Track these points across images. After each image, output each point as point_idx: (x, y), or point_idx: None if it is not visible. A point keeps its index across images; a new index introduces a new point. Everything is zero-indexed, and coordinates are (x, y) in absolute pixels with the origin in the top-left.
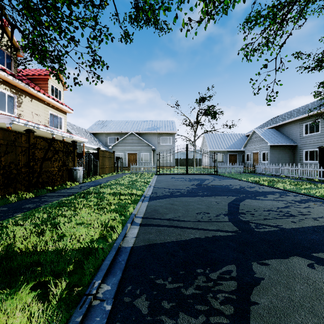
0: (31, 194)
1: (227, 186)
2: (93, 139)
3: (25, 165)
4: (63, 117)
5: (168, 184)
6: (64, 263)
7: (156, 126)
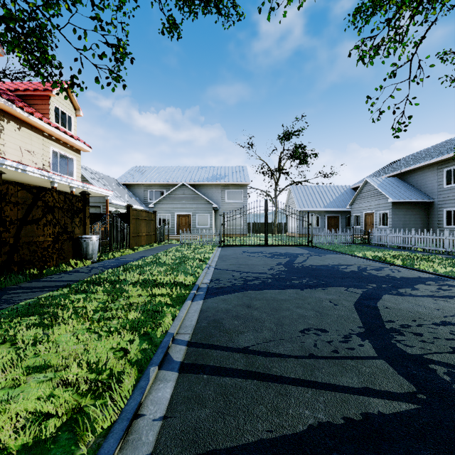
0: None
1: (337, 267)
2: (125, 194)
3: None
4: (75, 157)
5: (238, 262)
6: None
7: (219, 175)
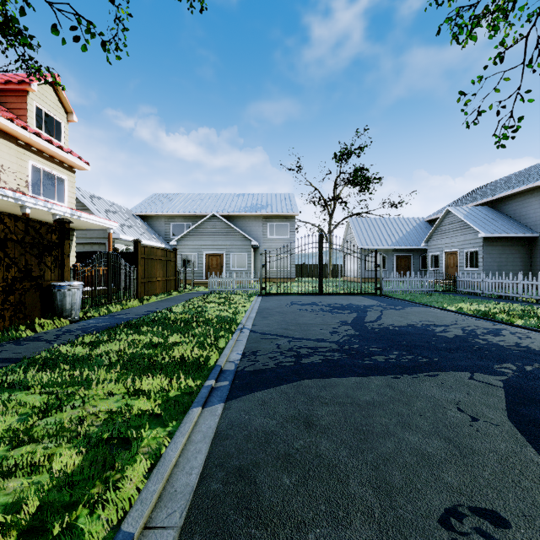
0: None
1: (430, 329)
2: (140, 228)
3: None
4: (67, 177)
5: (285, 320)
6: None
7: (259, 204)
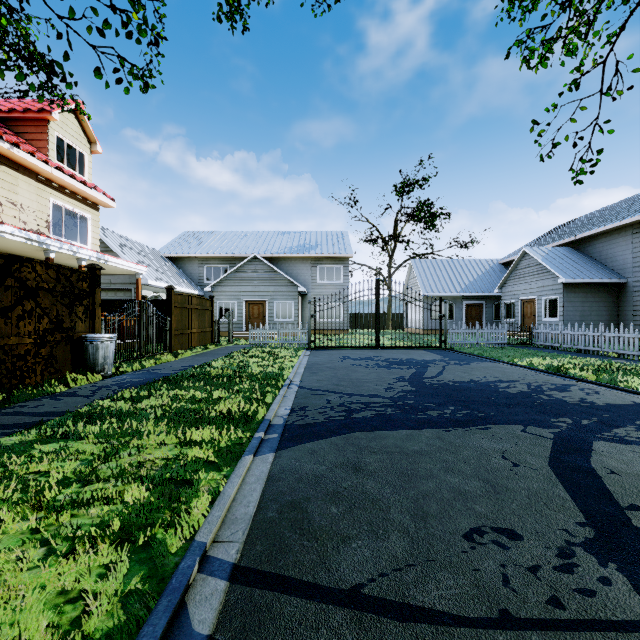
0: None
1: (494, 385)
2: (170, 271)
3: None
4: (90, 215)
5: (336, 376)
6: None
7: (308, 244)
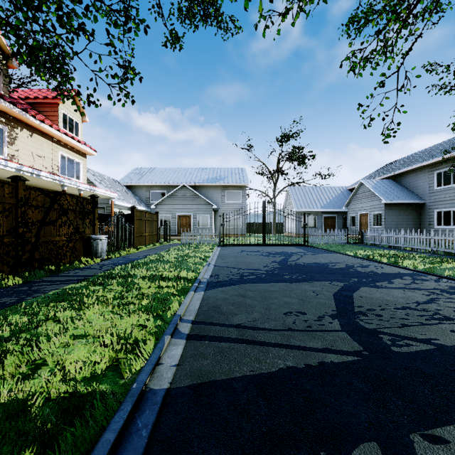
0: (17, 279)
1: (326, 264)
2: (128, 195)
3: (10, 232)
4: (82, 161)
5: (236, 260)
6: (7, 449)
7: (219, 176)
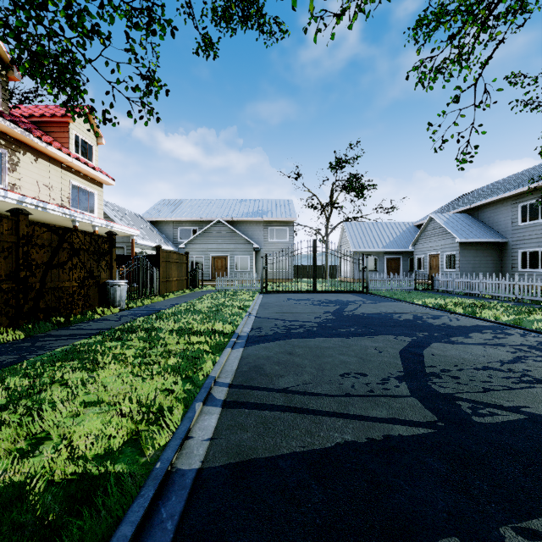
0: (18, 333)
1: (390, 315)
2: (152, 232)
3: (9, 276)
4: (97, 191)
5: (282, 310)
6: None
7: (261, 210)
